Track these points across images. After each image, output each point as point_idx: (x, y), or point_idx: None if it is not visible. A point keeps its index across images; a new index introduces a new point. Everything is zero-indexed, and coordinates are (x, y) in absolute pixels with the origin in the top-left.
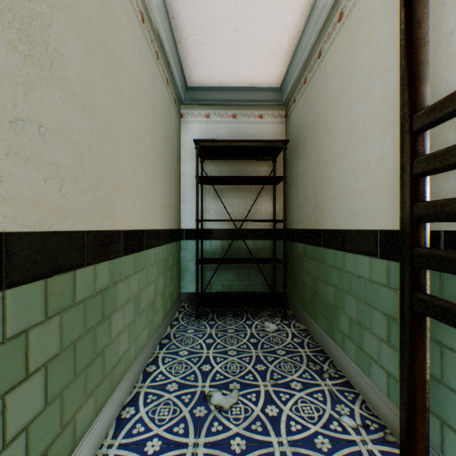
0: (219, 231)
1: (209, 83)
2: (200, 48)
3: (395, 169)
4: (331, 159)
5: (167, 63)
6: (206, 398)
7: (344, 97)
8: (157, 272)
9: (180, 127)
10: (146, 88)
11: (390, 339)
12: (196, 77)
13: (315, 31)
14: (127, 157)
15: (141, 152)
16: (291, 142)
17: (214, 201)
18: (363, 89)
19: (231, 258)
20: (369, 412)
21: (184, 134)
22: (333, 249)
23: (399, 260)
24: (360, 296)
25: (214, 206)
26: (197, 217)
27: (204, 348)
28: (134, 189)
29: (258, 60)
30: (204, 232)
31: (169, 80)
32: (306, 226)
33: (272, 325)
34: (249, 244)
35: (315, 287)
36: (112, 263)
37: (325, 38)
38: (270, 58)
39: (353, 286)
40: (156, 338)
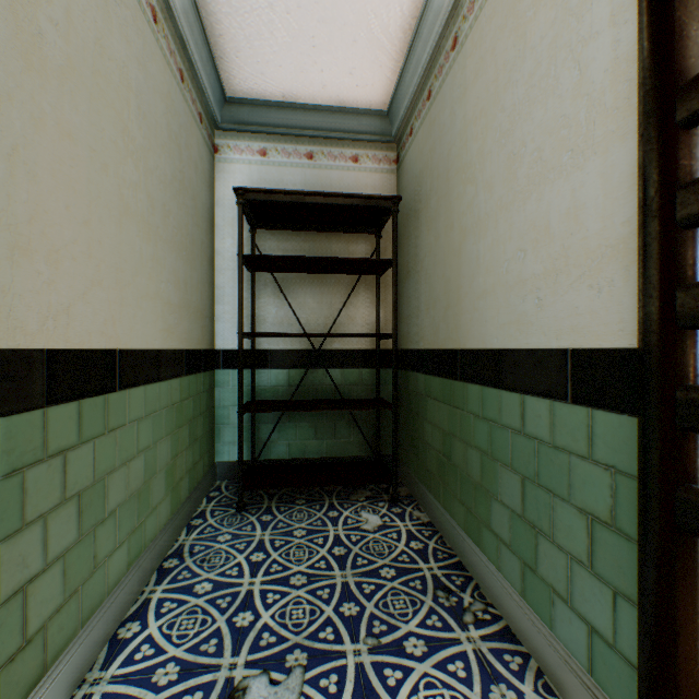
0: (284, 354)
1: (265, 94)
2: (244, 20)
3: (605, 228)
4: (476, 223)
5: (179, 39)
6: (234, 698)
7: (500, 109)
8: (155, 432)
9: (214, 170)
10: (122, 66)
11: (596, 562)
12: (240, 79)
13: (448, 1)
14: (61, 193)
15: (106, 191)
16: (406, 204)
17: (274, 302)
18: (537, 86)
19: (305, 401)
20: (552, 697)
21: (222, 182)
22: (479, 384)
23: (637, 413)
24: (531, 473)
25: (274, 310)
26: (239, 328)
27: (246, 574)
28: (83, 264)
29: (349, 55)
30: (258, 355)
31: (187, 74)
32: (430, 344)
33: (374, 517)
34: (336, 375)
35: (448, 450)
36: (2, 425)
37: (466, 10)
38: (370, 52)
39: (517, 452)
40: (150, 561)
